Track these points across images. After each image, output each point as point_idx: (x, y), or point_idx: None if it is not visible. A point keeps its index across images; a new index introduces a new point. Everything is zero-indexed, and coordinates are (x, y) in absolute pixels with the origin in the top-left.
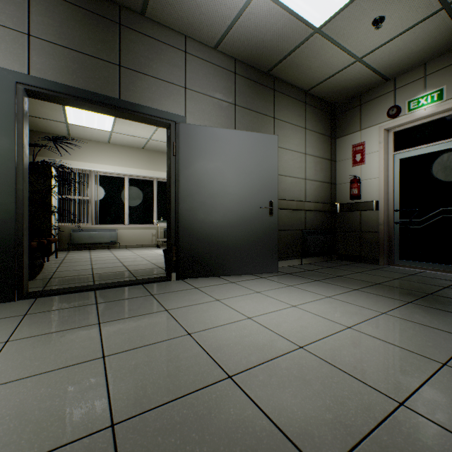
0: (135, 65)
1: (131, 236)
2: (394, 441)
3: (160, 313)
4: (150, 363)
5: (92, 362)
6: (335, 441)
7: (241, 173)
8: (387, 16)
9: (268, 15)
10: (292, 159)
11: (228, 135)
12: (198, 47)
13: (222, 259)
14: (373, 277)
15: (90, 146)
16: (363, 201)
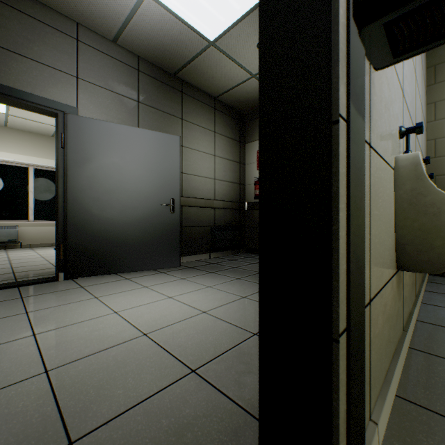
0: (8, 43)
1: (38, 234)
2: (161, 402)
3: (16, 316)
4: None
5: None
6: (107, 412)
7: (140, 170)
8: None
9: (162, 19)
10: (201, 159)
11: (126, 131)
12: (93, 37)
13: (119, 256)
14: None
15: None
16: None
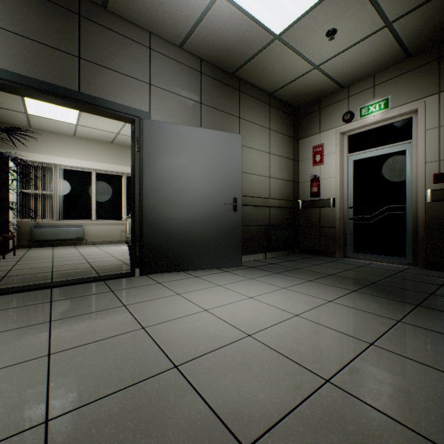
0: (96, 58)
1: (99, 233)
2: (314, 413)
3: (117, 308)
4: (98, 358)
5: (35, 361)
6: (262, 417)
7: (205, 170)
8: (339, 29)
9: (230, 18)
10: (257, 158)
11: (193, 132)
12: (163, 44)
13: (186, 254)
14: (328, 269)
15: (53, 138)
16: (322, 199)
